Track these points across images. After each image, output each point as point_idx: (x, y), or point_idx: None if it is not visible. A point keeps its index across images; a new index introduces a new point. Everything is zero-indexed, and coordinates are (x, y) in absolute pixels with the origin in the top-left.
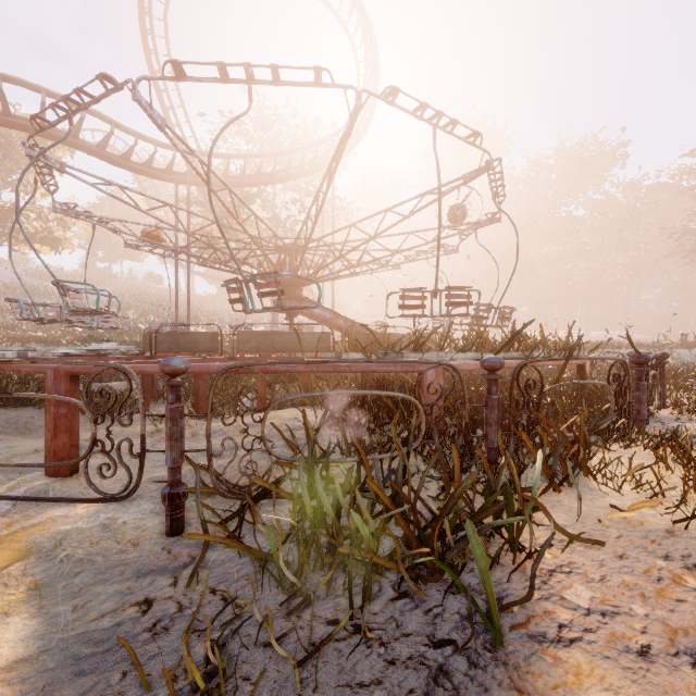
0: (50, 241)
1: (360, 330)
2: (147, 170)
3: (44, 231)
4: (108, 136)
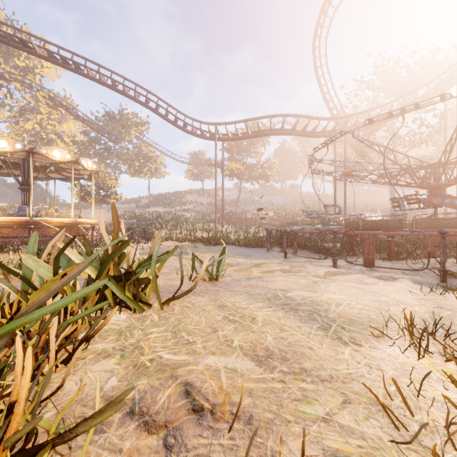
0: (265, 178)
1: None
2: (322, 134)
3: (262, 173)
4: (307, 125)
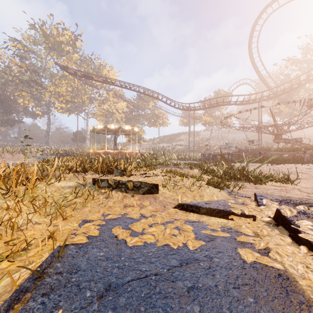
0: (226, 124)
1: (308, 146)
2: (248, 102)
3: (225, 121)
4: (237, 99)
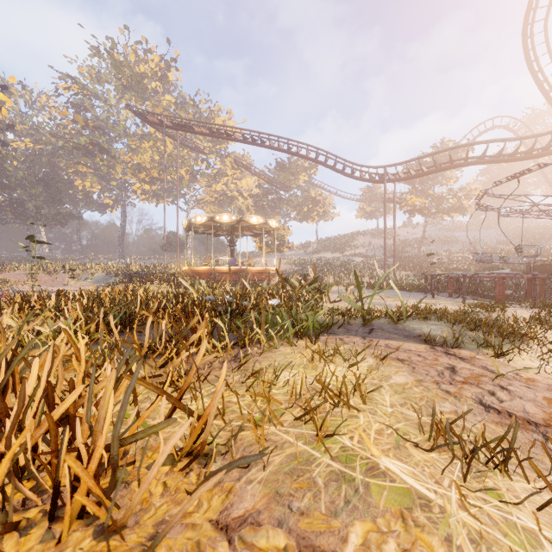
0: (459, 210)
1: None
2: (528, 155)
3: (456, 204)
4: (501, 149)
